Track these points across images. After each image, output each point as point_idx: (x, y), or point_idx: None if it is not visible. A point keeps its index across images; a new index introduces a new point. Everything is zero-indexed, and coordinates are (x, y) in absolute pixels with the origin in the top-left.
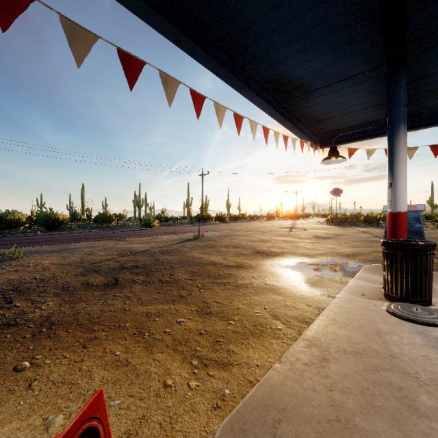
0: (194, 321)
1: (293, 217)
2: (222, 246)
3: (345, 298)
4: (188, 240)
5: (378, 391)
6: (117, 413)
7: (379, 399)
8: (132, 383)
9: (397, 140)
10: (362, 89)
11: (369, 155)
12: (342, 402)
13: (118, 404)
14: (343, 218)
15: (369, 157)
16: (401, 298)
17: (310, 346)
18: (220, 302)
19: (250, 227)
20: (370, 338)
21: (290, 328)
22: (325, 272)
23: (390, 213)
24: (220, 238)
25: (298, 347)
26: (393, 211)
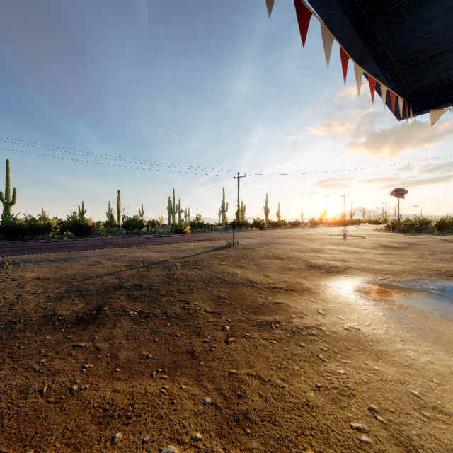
0: None
1: (340, 223)
2: (261, 256)
3: None
4: (219, 248)
5: None
6: None
7: None
8: None
9: None
10: None
11: None
12: None
13: None
14: (409, 224)
15: None
16: None
17: None
18: (265, 377)
19: (293, 234)
20: None
21: None
22: (436, 305)
23: None
24: (258, 246)
25: None
26: None
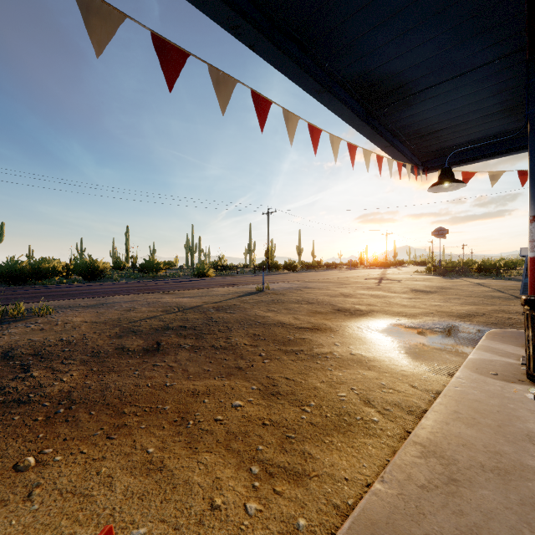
0: (256, 405)
1: (382, 265)
2: (292, 301)
3: (469, 379)
4: (250, 294)
5: None
6: None
7: None
8: (166, 500)
9: None
10: (487, 88)
11: (494, 180)
12: None
13: None
14: (450, 266)
15: (494, 183)
16: None
17: (426, 456)
18: (290, 378)
19: (327, 278)
20: (519, 446)
21: (390, 420)
22: (432, 339)
23: (533, 259)
24: (289, 291)
25: (408, 456)
26: None
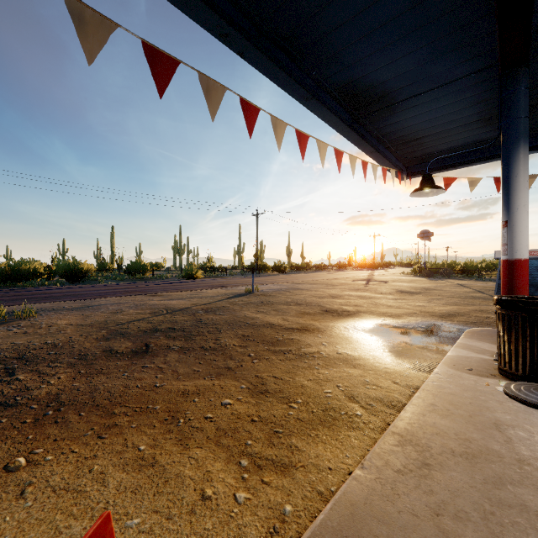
0: (245, 403)
1: (369, 266)
2: (281, 302)
3: (446, 374)
4: (239, 295)
5: (509, 518)
6: (135, 537)
7: (511, 531)
8: (158, 492)
9: (516, 163)
10: (465, 99)
11: (472, 186)
12: (457, 535)
13: (137, 525)
14: (434, 268)
15: (472, 189)
16: (523, 375)
17: (403, 444)
18: (278, 376)
19: (316, 279)
20: (487, 433)
21: (372, 414)
22: (415, 338)
23: (505, 261)
24: (278, 293)
25: (387, 445)
26: (510, 258)
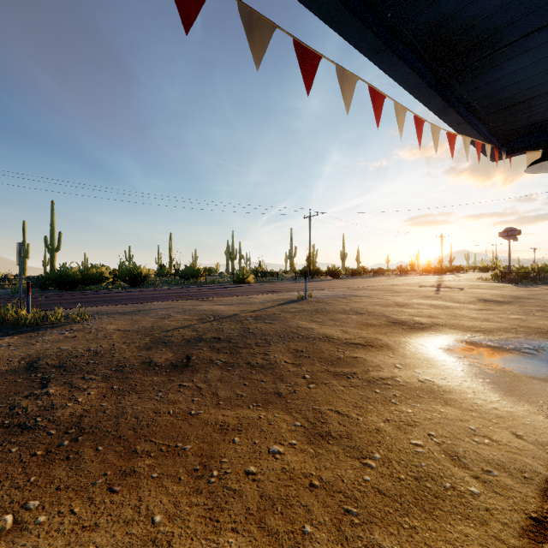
0: (300, 451)
1: (436, 271)
2: (338, 311)
3: None
4: (291, 302)
5: None
6: None
7: None
8: None
9: None
10: None
11: None
12: None
13: None
14: (523, 272)
15: None
16: None
17: None
18: (343, 412)
19: (375, 285)
20: None
21: (497, 493)
22: (523, 363)
23: None
24: (334, 300)
25: None
26: None
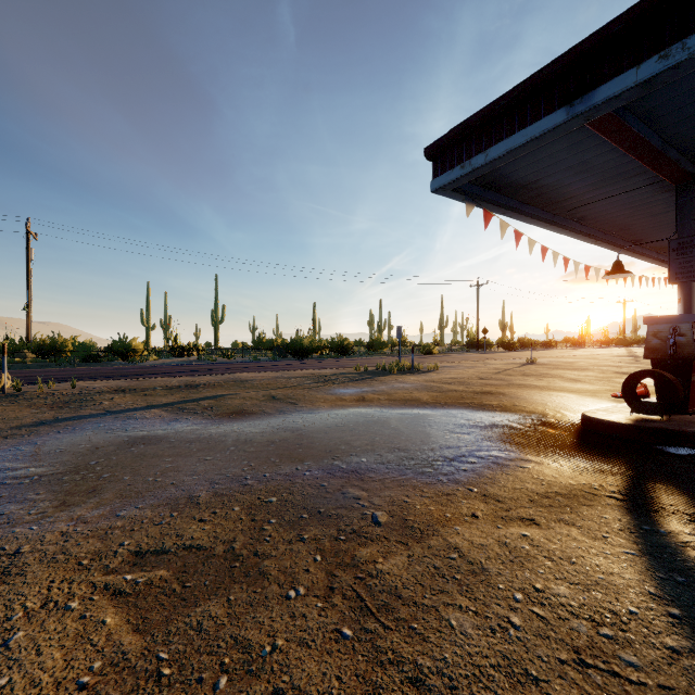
0: None
1: (618, 343)
2: (573, 368)
3: None
4: (526, 364)
5: None
6: None
7: None
8: None
9: None
10: None
11: None
12: None
13: None
14: None
15: None
16: None
17: None
18: None
19: (570, 355)
20: None
21: None
22: None
23: None
24: (556, 363)
25: None
26: None
